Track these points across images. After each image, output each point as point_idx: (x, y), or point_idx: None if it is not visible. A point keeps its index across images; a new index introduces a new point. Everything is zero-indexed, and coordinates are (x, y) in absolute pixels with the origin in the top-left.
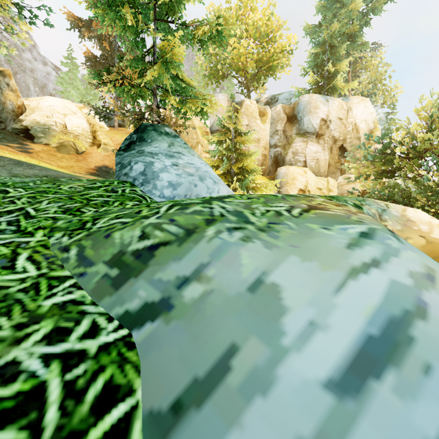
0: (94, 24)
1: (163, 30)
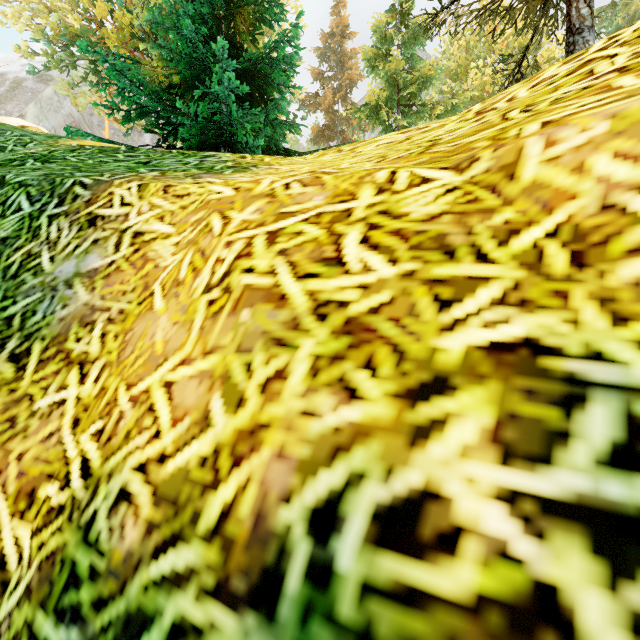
0: (322, 99)
1: (407, 115)
